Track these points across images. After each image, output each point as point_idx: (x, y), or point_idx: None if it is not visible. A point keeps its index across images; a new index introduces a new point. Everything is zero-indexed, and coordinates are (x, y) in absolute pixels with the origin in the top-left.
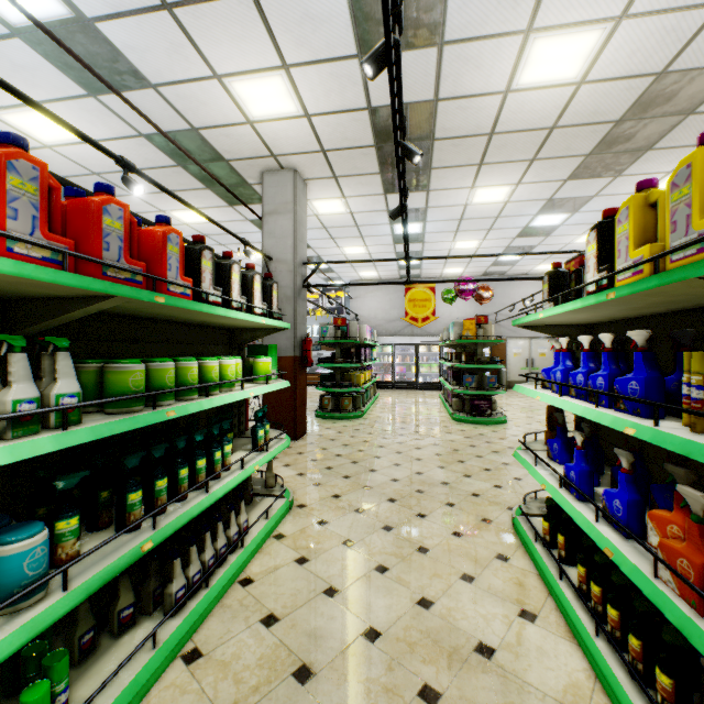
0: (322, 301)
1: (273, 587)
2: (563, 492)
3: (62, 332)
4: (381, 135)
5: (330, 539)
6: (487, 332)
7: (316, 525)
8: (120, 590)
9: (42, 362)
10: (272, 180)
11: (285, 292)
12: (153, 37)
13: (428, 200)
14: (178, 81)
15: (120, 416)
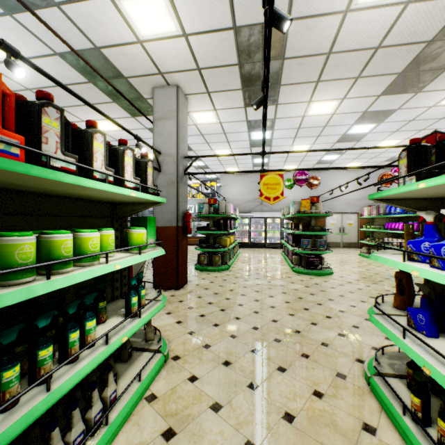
0: (201, 189)
1: None
2: None
3: None
4: (243, 54)
5: (199, 402)
6: (318, 209)
7: (187, 382)
8: None
9: None
10: (160, 94)
11: (170, 177)
12: None
13: (276, 112)
14: None
15: None
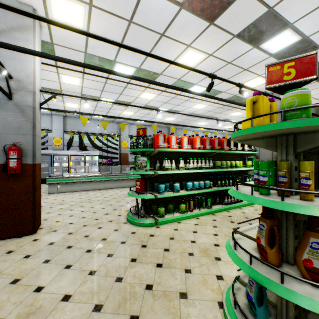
0: None
1: (246, 210)
2: None
3: (209, 157)
4: None
5: None
6: None
7: None
8: (217, 197)
9: (208, 161)
10: None
11: None
12: (223, 85)
13: None
14: (229, 89)
15: (217, 169)
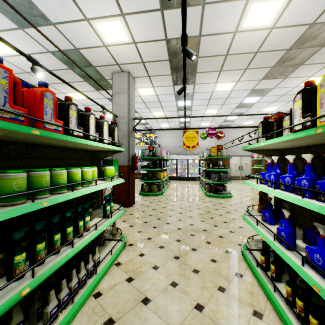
0: (143, 138)
1: (112, 299)
2: (277, 243)
3: None
4: (172, 54)
5: (145, 265)
6: (222, 153)
7: (138, 256)
8: (13, 313)
9: None
10: (117, 77)
11: (124, 133)
12: None
13: (194, 89)
14: (66, 22)
15: (5, 208)
